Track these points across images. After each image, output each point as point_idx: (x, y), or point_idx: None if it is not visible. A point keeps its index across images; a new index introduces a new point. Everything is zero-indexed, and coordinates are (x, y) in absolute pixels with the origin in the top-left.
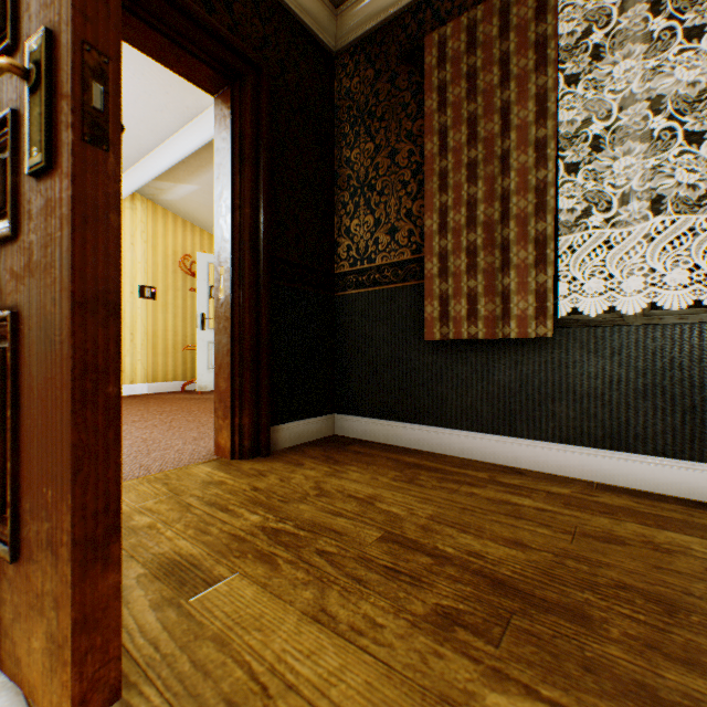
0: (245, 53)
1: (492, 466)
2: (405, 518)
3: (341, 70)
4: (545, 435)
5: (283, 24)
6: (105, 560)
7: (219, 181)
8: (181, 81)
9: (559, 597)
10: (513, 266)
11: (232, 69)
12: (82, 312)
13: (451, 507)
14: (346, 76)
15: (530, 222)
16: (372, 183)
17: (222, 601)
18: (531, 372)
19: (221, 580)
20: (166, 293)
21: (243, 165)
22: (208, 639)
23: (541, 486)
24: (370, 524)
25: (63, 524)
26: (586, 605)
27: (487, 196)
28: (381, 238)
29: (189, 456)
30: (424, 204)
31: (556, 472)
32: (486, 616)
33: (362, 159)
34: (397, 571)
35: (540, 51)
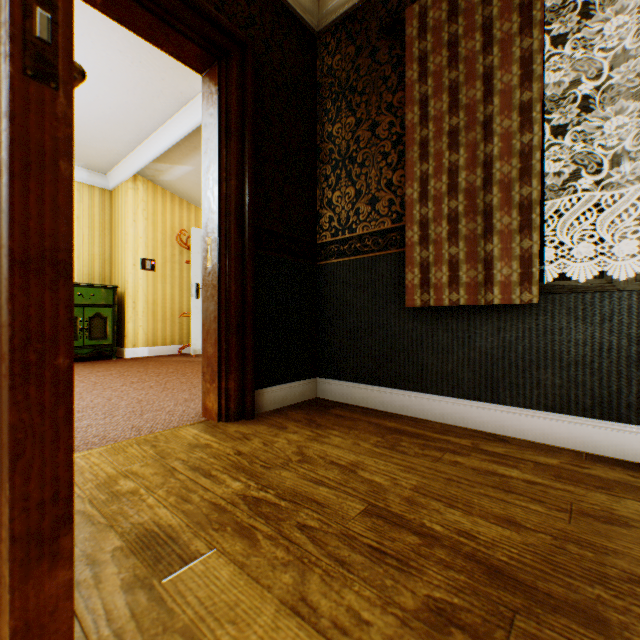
0: (231, 31)
1: (473, 433)
2: (389, 489)
3: (323, 48)
4: (529, 403)
5: (267, 5)
6: (53, 556)
7: (206, 155)
8: (175, 67)
9: (566, 592)
10: (496, 232)
11: (218, 46)
12: (23, 272)
13: (435, 477)
14: (328, 54)
15: (514, 187)
16: (353, 156)
17: (196, 583)
18: (515, 339)
19: (197, 557)
20: (164, 265)
21: (229, 139)
22: (177, 632)
23: (528, 456)
24: (353, 495)
25: (2, 516)
26: (599, 605)
27: (469, 162)
28: (362, 208)
29: (178, 418)
30: (405, 174)
31: (541, 440)
32: (485, 615)
33: (344, 133)
34: (382, 552)
35: (525, 13)
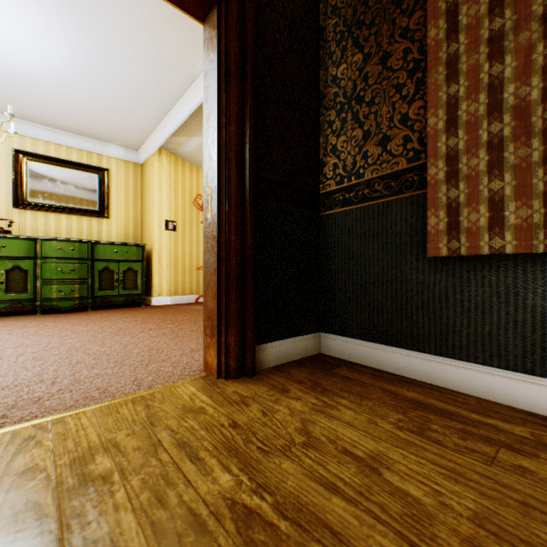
0: None
1: (526, 416)
2: (435, 515)
3: None
4: None
5: None
6: None
7: (207, 104)
8: (186, 39)
9: None
10: None
11: None
12: None
13: (501, 498)
14: None
15: None
16: (360, 95)
17: None
18: None
19: None
20: (184, 226)
21: (228, 82)
22: None
23: None
24: (382, 520)
25: None
26: None
27: (519, 71)
28: (370, 150)
29: (180, 371)
30: (426, 101)
31: None
32: None
33: (349, 73)
34: None
35: None
